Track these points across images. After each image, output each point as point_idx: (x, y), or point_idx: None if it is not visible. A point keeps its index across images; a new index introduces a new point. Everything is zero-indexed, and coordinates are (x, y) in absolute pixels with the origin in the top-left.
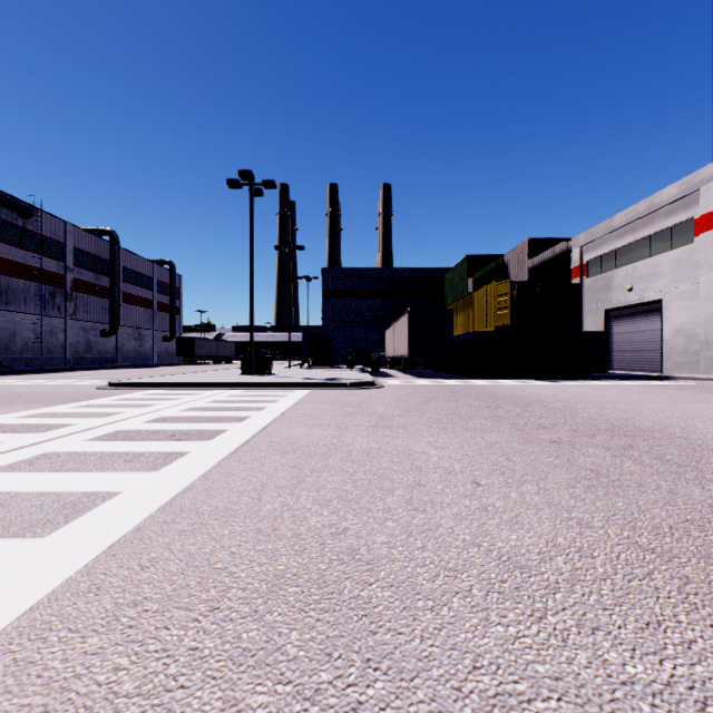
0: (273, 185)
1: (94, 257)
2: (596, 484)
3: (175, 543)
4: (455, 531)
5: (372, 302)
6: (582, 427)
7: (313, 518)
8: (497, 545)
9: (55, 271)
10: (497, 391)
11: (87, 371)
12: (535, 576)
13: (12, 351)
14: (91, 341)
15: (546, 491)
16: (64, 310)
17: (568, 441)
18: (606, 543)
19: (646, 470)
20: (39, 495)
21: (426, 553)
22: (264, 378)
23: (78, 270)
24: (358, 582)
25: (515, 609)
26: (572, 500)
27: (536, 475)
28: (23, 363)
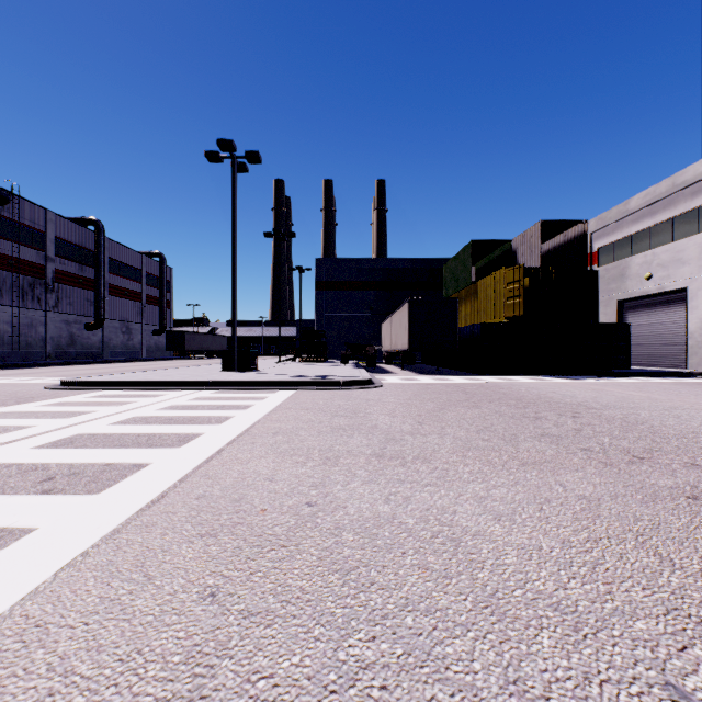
0: (257, 158)
1: (77, 248)
2: None
3: None
4: None
5: (367, 294)
6: (697, 457)
7: None
8: None
9: (34, 261)
10: (519, 392)
11: (64, 366)
12: None
13: None
14: (75, 335)
15: None
16: (44, 302)
17: None
18: None
19: None
20: None
21: None
22: (245, 375)
23: (60, 260)
24: None
25: None
26: None
27: None
28: None
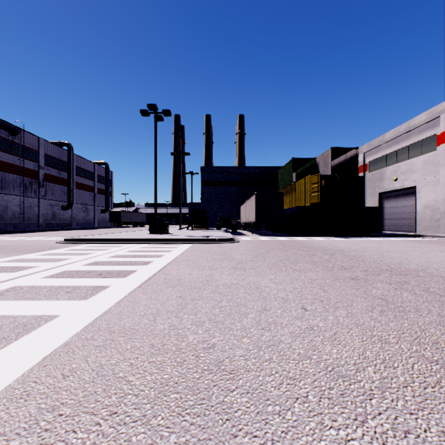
0: (169, 113)
1: (57, 160)
2: (387, 309)
3: (91, 355)
4: (292, 346)
5: (232, 188)
6: (370, 268)
7: (191, 336)
8: (323, 357)
9: (32, 168)
10: (312, 244)
11: (52, 231)
12: (354, 384)
13: (5, 219)
14: (56, 212)
15: (353, 315)
16: (38, 193)
17: (363, 278)
18: (402, 355)
19: (419, 299)
20: (2, 317)
21: (272, 364)
22: (163, 236)
23: (47, 168)
24: (222, 389)
25: (342, 414)
26: (372, 322)
27: (344, 302)
28: (12, 226)
